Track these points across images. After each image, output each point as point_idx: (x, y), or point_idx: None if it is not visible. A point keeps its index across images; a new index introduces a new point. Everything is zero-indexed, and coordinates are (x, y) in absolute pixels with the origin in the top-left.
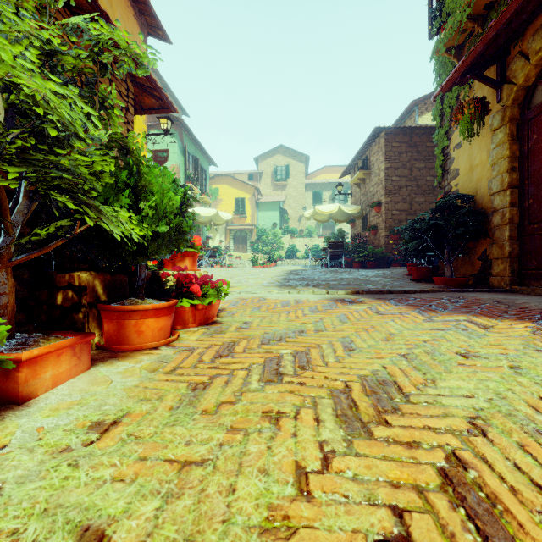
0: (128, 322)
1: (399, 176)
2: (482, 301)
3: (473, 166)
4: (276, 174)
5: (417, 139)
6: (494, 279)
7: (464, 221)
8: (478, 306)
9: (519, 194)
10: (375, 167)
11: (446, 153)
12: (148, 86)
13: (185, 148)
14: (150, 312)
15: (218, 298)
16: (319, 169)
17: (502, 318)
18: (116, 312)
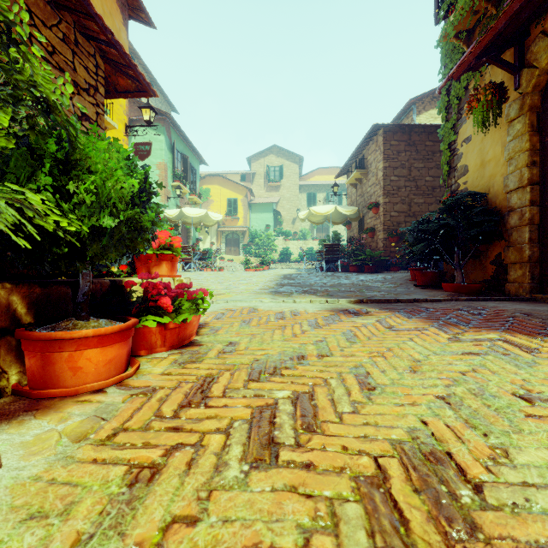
0: (57, 355)
1: (397, 176)
2: (508, 313)
3: (485, 161)
4: (269, 174)
5: (416, 137)
6: (510, 285)
7: (477, 221)
8: (506, 320)
9: (540, 191)
10: (373, 166)
11: (453, 149)
12: (121, 63)
13: (173, 145)
14: (91, 339)
15: (195, 314)
16: (313, 171)
17: (544, 336)
18: (39, 341)
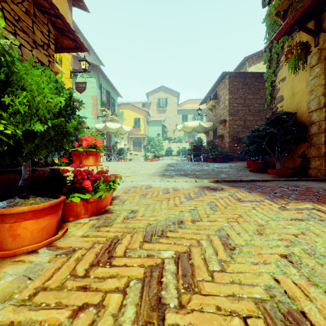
0: (1, 226)
1: (237, 103)
2: (314, 190)
3: (295, 93)
4: (159, 103)
5: (249, 80)
6: (312, 171)
7: (290, 130)
8: (314, 194)
9: None
10: (222, 98)
11: (274, 85)
12: (64, 29)
13: (101, 85)
14: (27, 213)
15: (108, 191)
16: (186, 101)
17: None
18: None
